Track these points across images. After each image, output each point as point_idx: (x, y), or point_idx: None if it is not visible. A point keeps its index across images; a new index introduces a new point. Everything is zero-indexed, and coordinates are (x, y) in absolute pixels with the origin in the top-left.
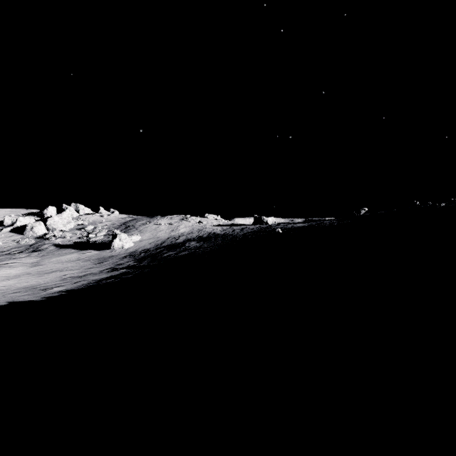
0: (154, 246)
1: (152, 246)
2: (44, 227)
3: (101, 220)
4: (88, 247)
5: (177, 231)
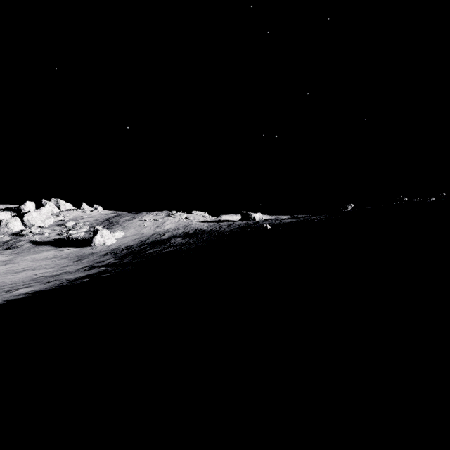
0: (138, 242)
1: (136, 243)
2: (21, 223)
3: (83, 216)
4: (68, 244)
5: (162, 227)
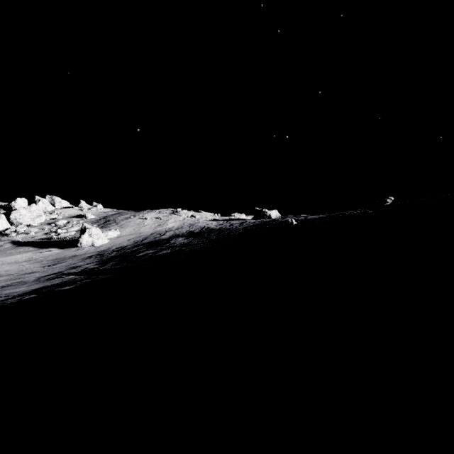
0: (133, 243)
1: (130, 244)
2: (6, 221)
3: (79, 214)
4: (52, 245)
5: (164, 225)
